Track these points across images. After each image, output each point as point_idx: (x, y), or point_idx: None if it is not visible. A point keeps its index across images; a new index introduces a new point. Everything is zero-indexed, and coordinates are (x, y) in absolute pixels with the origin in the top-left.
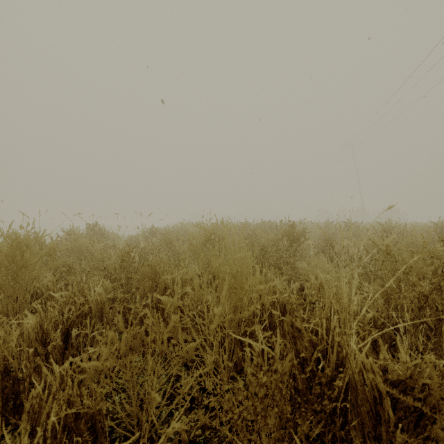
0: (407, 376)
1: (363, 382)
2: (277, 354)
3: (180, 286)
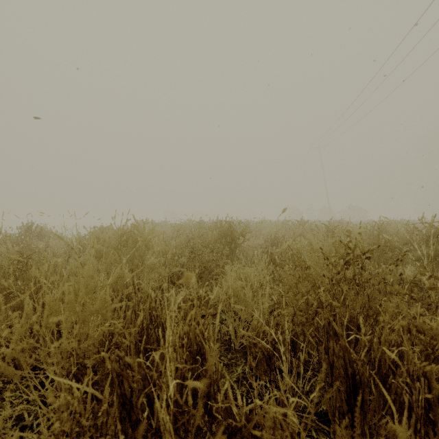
0: (242, 423)
1: (199, 431)
2: (105, 397)
3: (4, 311)
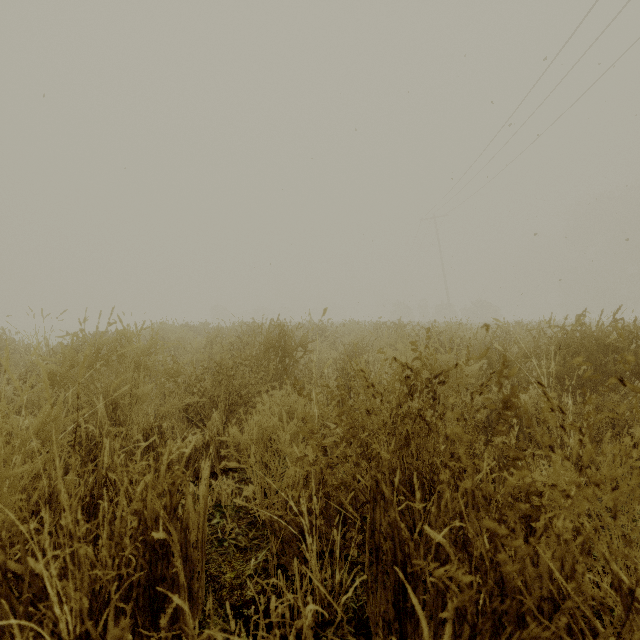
0: None
1: None
2: None
3: None
